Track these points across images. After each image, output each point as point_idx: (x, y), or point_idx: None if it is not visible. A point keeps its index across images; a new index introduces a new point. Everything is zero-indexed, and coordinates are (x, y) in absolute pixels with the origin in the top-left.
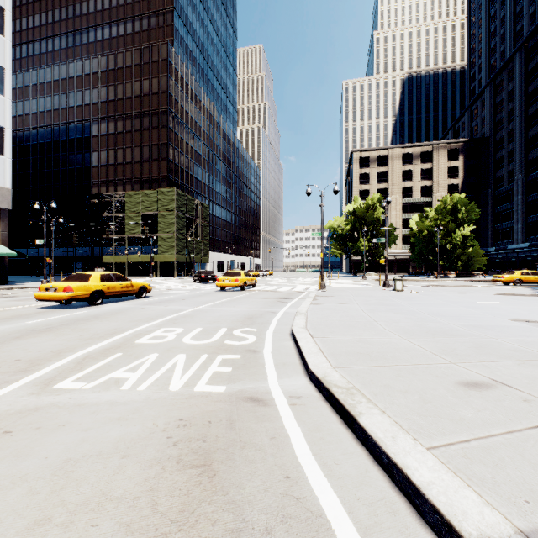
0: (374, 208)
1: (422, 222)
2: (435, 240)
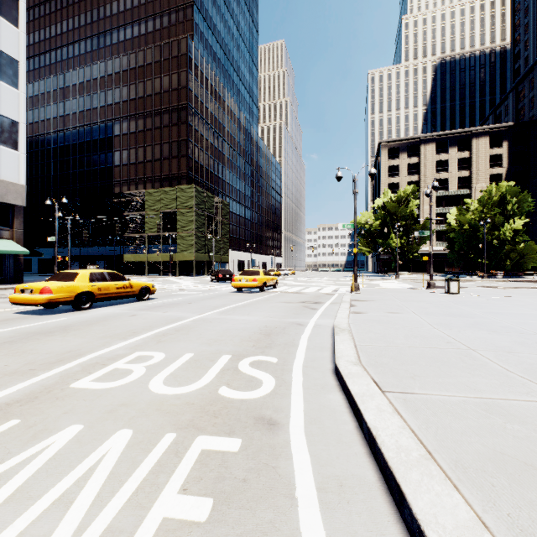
0: (407, 201)
1: (463, 215)
2: (479, 236)
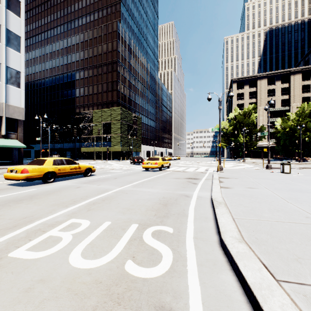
0: (249, 114)
1: (286, 122)
2: (296, 135)
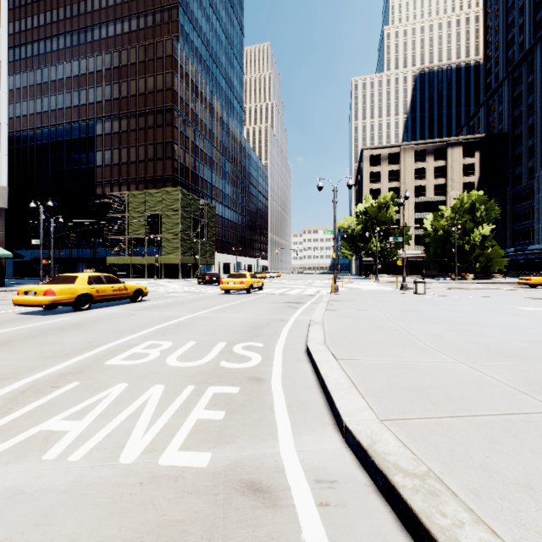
0: (386, 207)
1: (438, 221)
2: (451, 240)
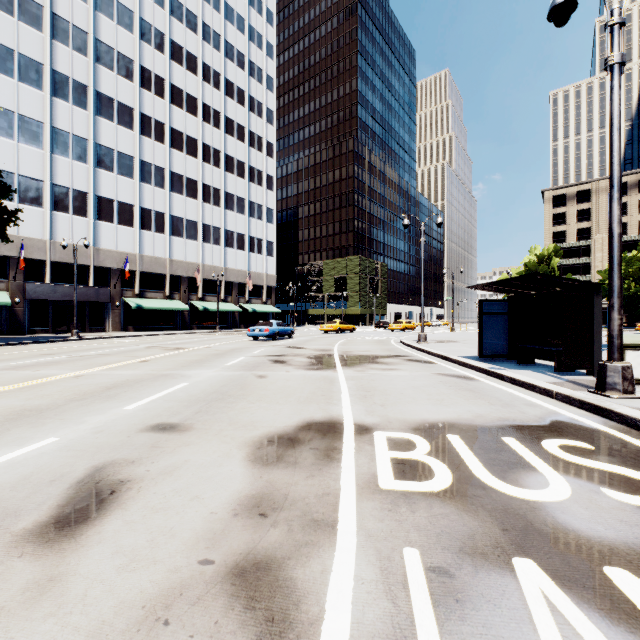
0: (549, 259)
1: (605, 271)
2: None
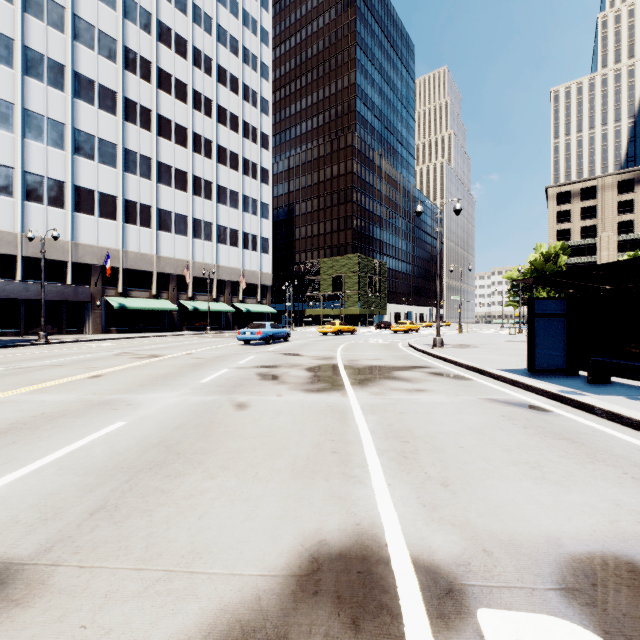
0: (556, 258)
1: None
2: None
